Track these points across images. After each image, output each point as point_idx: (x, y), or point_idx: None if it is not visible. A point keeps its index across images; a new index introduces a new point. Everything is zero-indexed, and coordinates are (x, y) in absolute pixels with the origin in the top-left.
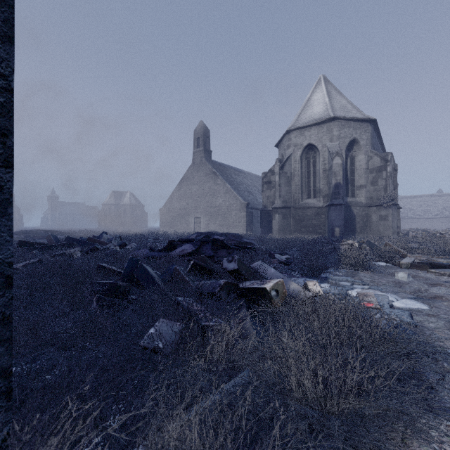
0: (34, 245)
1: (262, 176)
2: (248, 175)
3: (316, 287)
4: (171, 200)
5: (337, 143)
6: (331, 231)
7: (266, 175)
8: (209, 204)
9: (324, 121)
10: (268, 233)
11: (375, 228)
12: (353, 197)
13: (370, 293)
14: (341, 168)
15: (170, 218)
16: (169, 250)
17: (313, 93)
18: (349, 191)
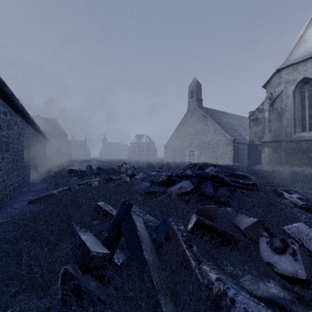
0: (78, 172)
1: (249, 115)
2: (233, 116)
3: None
4: (172, 139)
5: None
6: None
7: (253, 113)
8: (201, 140)
9: None
10: (255, 165)
11: None
12: None
13: None
14: None
15: (171, 151)
16: (168, 185)
17: (307, 28)
18: None
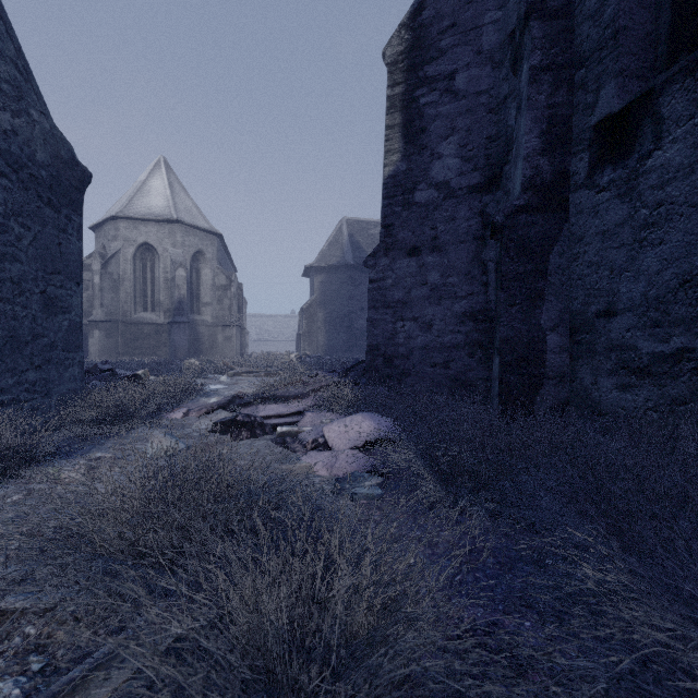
0: None
1: None
2: None
3: None
4: None
5: (181, 250)
6: (174, 353)
7: None
8: None
9: (166, 221)
10: None
11: (221, 350)
12: (199, 314)
13: (199, 384)
14: (186, 281)
15: None
16: None
17: (151, 176)
18: (195, 308)
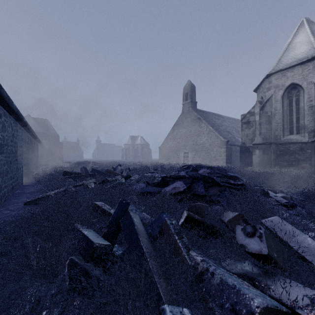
0: (73, 174)
1: (241, 118)
2: (226, 118)
3: None
4: (166, 140)
5: None
6: None
7: (245, 116)
8: (195, 142)
9: (310, 59)
10: (247, 166)
11: None
12: None
13: None
14: None
15: (166, 153)
16: (162, 185)
17: (294, 36)
18: None
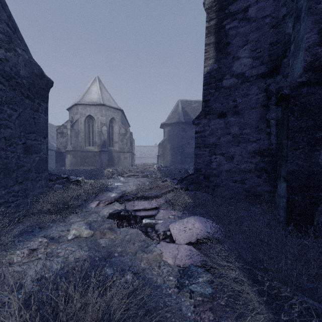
0: None
1: (57, 128)
2: None
3: (93, 182)
4: None
5: (105, 118)
6: (101, 165)
7: (60, 128)
8: None
9: (98, 105)
10: (62, 167)
11: (123, 163)
12: (113, 147)
13: (109, 183)
14: (106, 132)
15: None
16: None
17: (92, 85)
18: (111, 144)
